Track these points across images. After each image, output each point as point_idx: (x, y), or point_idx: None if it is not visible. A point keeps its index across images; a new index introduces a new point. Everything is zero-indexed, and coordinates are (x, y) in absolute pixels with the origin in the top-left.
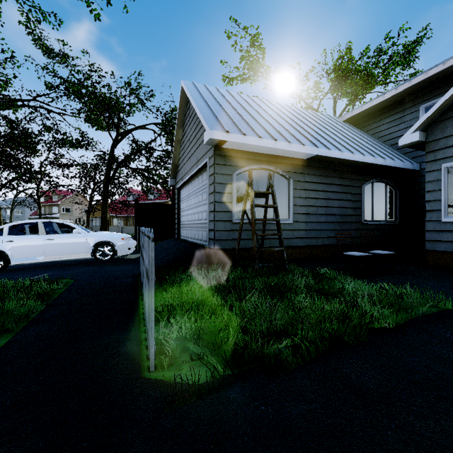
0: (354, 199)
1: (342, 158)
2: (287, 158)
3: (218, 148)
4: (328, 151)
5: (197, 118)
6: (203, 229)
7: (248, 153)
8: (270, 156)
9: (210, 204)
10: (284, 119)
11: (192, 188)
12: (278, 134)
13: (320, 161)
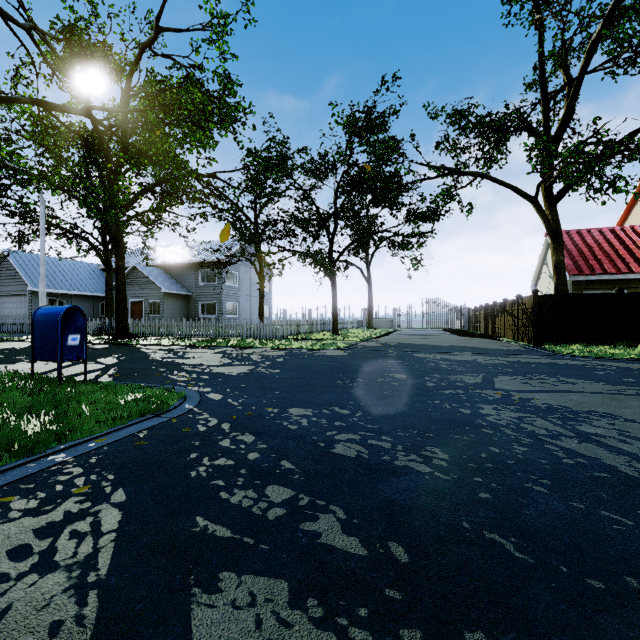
0: (95, 308)
1: (88, 294)
2: (64, 294)
3: (34, 291)
4: (81, 292)
5: (17, 272)
6: (22, 319)
7: (47, 293)
8: (56, 293)
9: (29, 310)
10: (63, 275)
11: (9, 300)
12: (60, 286)
13: (79, 294)
